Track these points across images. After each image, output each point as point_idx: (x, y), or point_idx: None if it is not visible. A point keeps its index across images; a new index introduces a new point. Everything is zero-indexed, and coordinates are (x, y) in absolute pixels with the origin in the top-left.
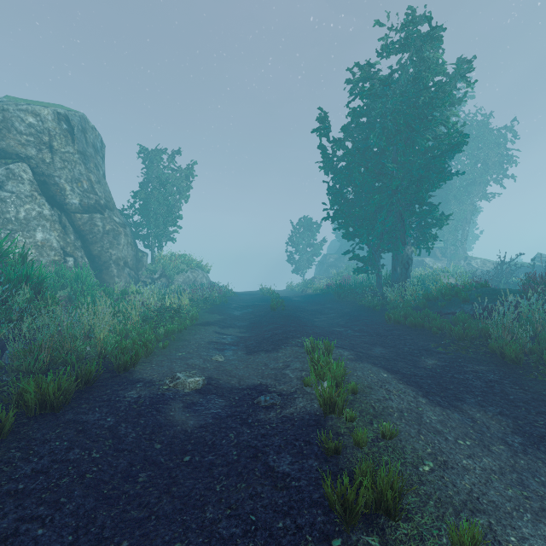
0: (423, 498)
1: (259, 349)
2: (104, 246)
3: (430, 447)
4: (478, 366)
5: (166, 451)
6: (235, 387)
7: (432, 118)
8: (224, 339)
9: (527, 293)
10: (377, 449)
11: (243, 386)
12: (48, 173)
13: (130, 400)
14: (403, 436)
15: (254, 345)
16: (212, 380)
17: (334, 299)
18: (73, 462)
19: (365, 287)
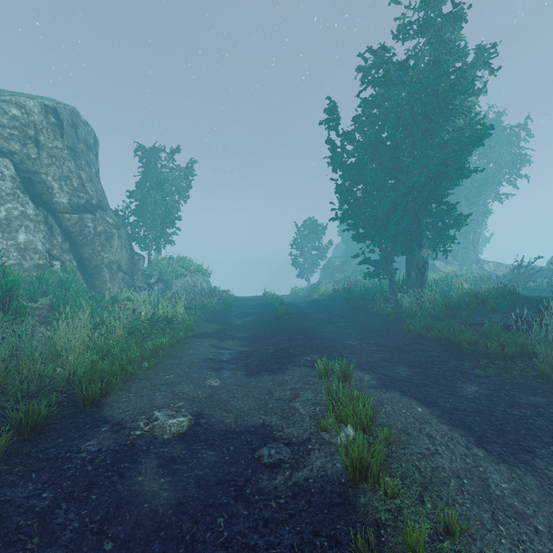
0: None
1: (262, 369)
2: (95, 248)
3: (521, 552)
4: (533, 396)
5: None
6: (230, 429)
7: (452, 107)
8: (222, 354)
9: None
10: None
11: (241, 427)
12: (33, 170)
13: (86, 456)
14: (475, 528)
15: (256, 364)
16: (202, 417)
17: (343, 306)
18: None
19: (375, 292)
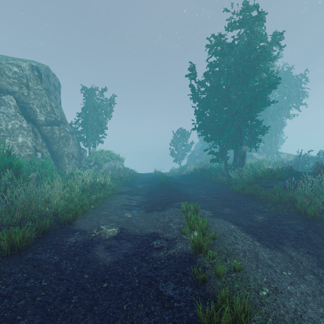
0: (264, 316)
1: (153, 209)
2: (60, 145)
3: (265, 277)
4: (290, 220)
5: (92, 280)
6: (137, 235)
7: (258, 68)
8: (132, 202)
9: (318, 174)
10: (230, 278)
11: (143, 233)
12: (26, 101)
13: (70, 244)
14: (247, 269)
15: (150, 207)
16: (124, 229)
17: (199, 178)
18: (29, 289)
19: (217, 170)
